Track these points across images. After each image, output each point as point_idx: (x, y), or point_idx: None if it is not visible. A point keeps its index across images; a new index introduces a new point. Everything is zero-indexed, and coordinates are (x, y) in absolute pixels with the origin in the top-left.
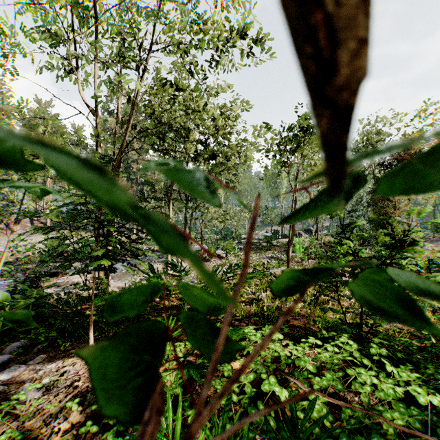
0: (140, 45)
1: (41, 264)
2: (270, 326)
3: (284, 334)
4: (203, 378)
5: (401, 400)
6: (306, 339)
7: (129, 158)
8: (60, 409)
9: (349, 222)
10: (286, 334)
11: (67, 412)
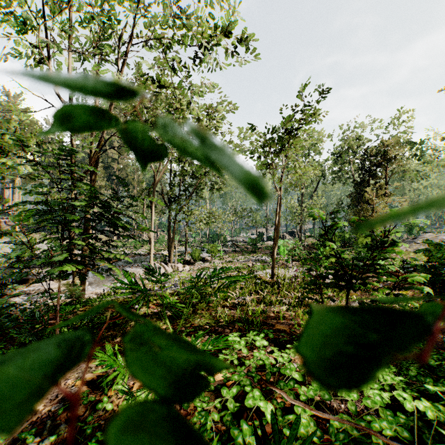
0: (120, 38)
1: (9, 270)
2: (255, 333)
3: (269, 340)
4: None
5: (386, 404)
6: (292, 343)
7: (109, 157)
8: (13, 441)
9: (334, 223)
10: (271, 339)
11: (21, 444)
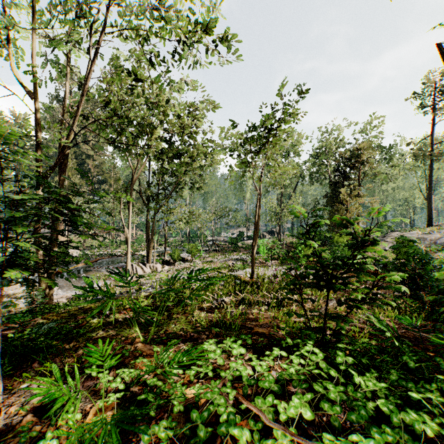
0: (93, 26)
1: None
2: (232, 339)
3: (247, 345)
4: (142, 424)
5: None
6: (271, 348)
7: (83, 153)
8: None
9: (314, 221)
10: (249, 345)
11: None
